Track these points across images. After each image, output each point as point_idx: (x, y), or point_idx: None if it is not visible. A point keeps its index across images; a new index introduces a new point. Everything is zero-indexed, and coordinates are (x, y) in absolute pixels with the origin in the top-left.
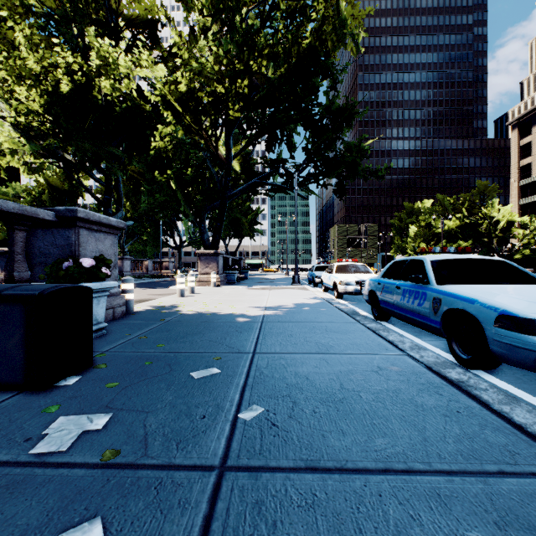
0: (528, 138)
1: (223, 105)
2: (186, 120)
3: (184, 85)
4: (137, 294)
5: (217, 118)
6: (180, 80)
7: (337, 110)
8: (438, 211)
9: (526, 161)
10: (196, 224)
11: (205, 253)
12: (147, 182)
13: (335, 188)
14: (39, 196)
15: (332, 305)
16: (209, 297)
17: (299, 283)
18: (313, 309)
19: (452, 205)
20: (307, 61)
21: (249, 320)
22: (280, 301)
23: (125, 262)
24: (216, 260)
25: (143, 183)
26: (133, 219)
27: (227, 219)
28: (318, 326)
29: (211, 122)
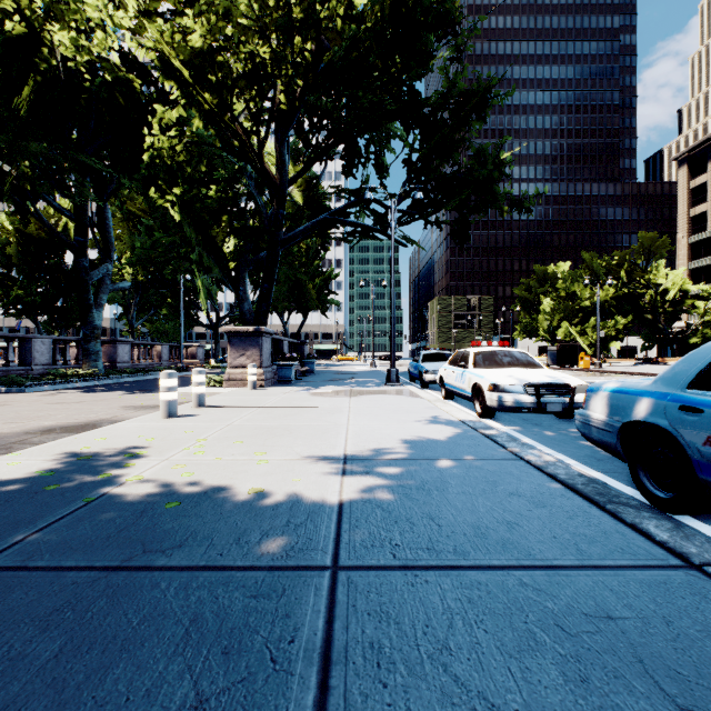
0: (701, 178)
1: (270, 82)
2: (205, 102)
3: (200, 38)
4: (102, 406)
5: (260, 105)
6: (192, 27)
7: (462, 95)
8: (584, 276)
9: (699, 209)
10: (230, 285)
11: (239, 331)
12: (166, 230)
13: (453, 230)
14: (3, 248)
15: (503, 447)
16: (226, 419)
17: (398, 382)
18: (469, 467)
19: (604, 267)
20: (414, 4)
21: (288, 548)
22: (377, 433)
23: (120, 347)
24: (258, 344)
25: (160, 230)
26: (148, 285)
27: (285, 284)
28: (576, 613)
29: (250, 111)
